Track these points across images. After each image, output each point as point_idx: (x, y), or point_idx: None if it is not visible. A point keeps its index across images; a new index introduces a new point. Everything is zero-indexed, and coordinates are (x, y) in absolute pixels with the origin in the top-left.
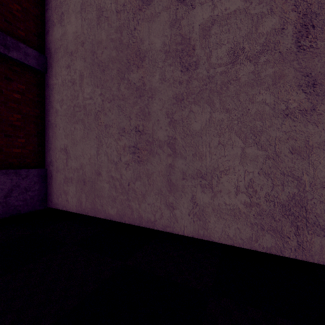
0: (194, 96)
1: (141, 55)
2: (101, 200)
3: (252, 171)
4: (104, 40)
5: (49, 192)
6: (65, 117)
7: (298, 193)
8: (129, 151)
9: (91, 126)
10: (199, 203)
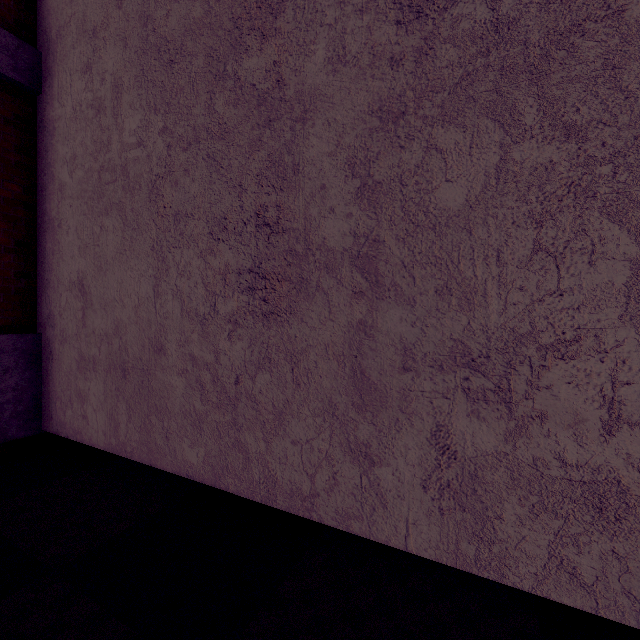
0: (443, 96)
1: None
2: (165, 421)
3: None
4: None
5: (46, 393)
6: (81, 201)
7: None
8: (239, 283)
9: (141, 220)
10: (460, 451)
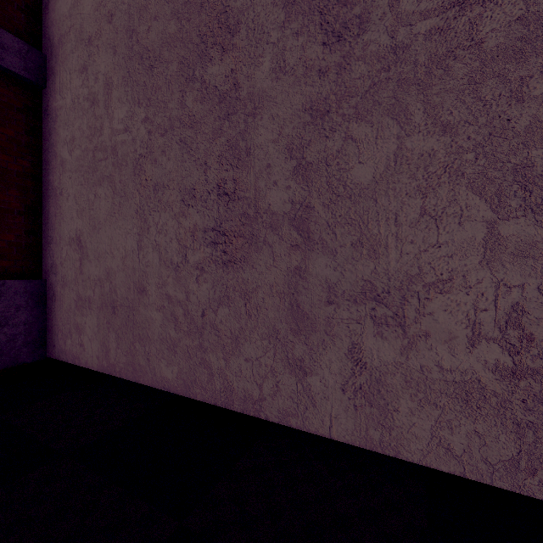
0: (357, 100)
1: (231, 20)
2: (147, 347)
3: (518, 283)
4: (153, 1)
5: (49, 327)
6: (78, 174)
7: None
8: (205, 239)
9: (127, 189)
10: (369, 362)
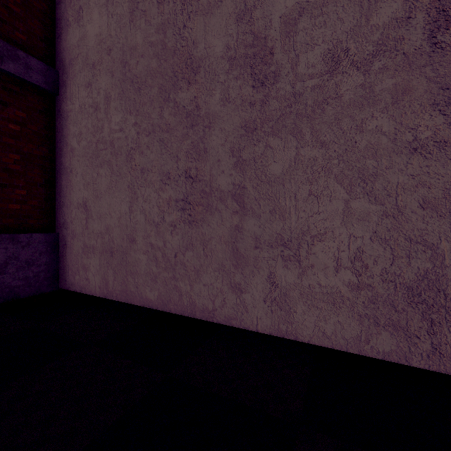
0: (273, 123)
1: (194, 64)
2: (136, 278)
3: (360, 235)
4: (140, 44)
5: (62, 266)
6: (85, 158)
7: (433, 269)
8: (176, 206)
9: (121, 171)
10: (280, 284)
